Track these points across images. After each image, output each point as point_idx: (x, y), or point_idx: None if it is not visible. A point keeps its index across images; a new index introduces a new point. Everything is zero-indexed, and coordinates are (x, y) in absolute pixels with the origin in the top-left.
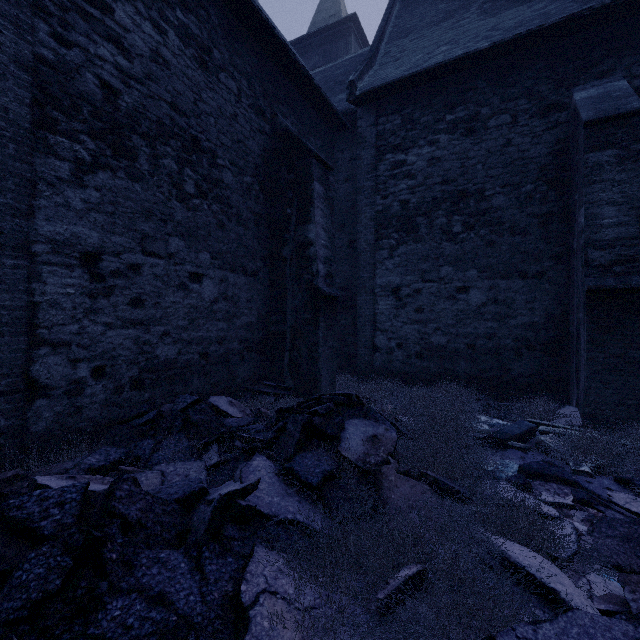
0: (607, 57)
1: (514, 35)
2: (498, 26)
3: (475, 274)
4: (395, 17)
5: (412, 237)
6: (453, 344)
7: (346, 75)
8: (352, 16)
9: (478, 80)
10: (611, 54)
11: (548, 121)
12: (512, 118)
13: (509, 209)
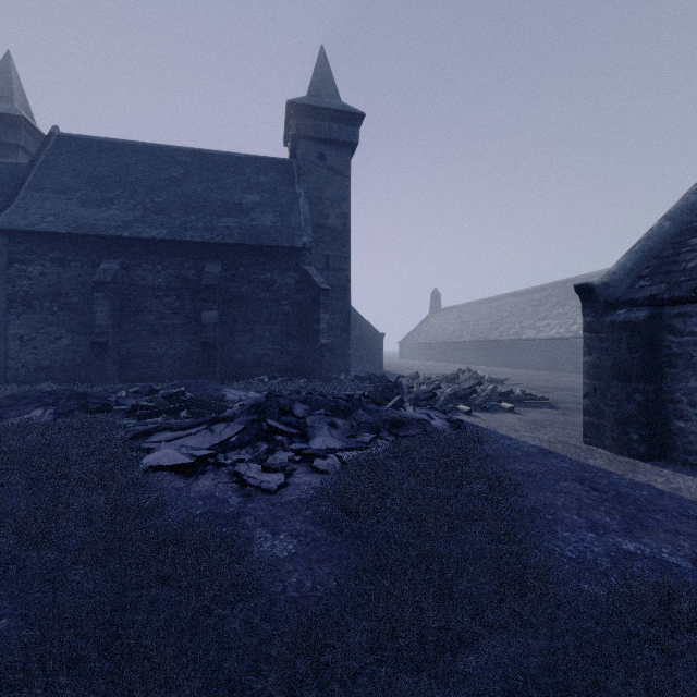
0: (117, 252)
1: (76, 233)
2: (78, 220)
3: (65, 332)
4: (38, 168)
5: (31, 310)
6: (54, 364)
7: (0, 187)
8: (21, 116)
9: (66, 242)
10: (118, 252)
11: (96, 270)
12: (81, 265)
13: (80, 304)
